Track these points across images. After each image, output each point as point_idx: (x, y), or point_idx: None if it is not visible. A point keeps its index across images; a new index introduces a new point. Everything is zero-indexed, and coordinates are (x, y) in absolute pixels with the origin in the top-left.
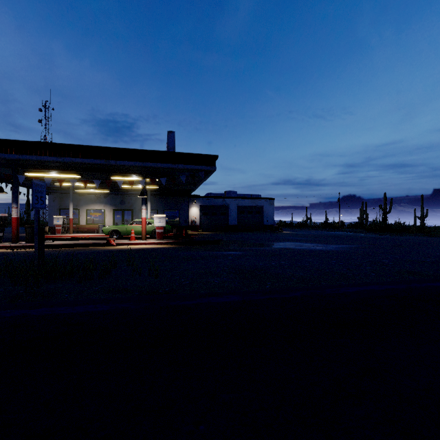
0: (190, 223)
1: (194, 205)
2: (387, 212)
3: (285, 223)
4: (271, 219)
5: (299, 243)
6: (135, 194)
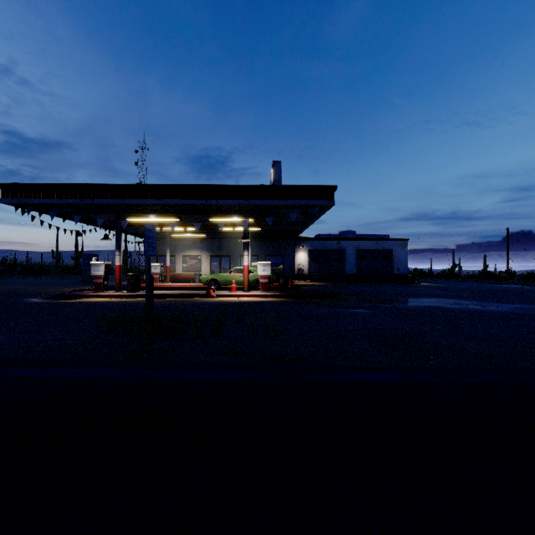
0: (297, 272)
1: (302, 250)
2: None
3: (422, 272)
4: (404, 267)
5: (451, 299)
6: (233, 238)
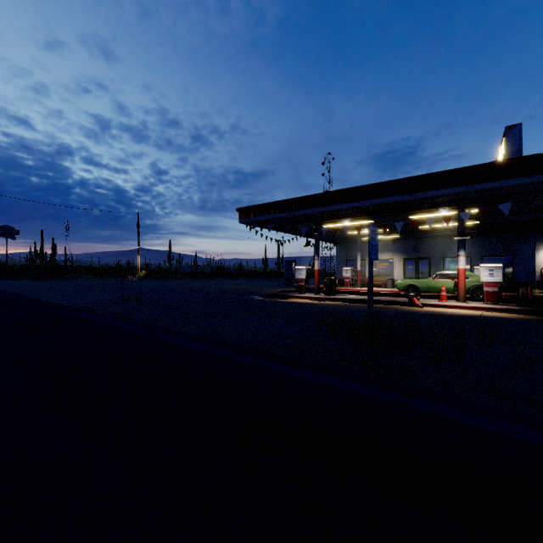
0: (538, 278)
1: None
2: None
3: None
4: None
5: None
6: (433, 237)
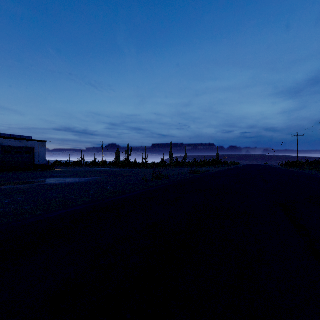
0: None
1: None
2: (129, 155)
3: (61, 163)
4: (43, 159)
5: (61, 178)
6: None
